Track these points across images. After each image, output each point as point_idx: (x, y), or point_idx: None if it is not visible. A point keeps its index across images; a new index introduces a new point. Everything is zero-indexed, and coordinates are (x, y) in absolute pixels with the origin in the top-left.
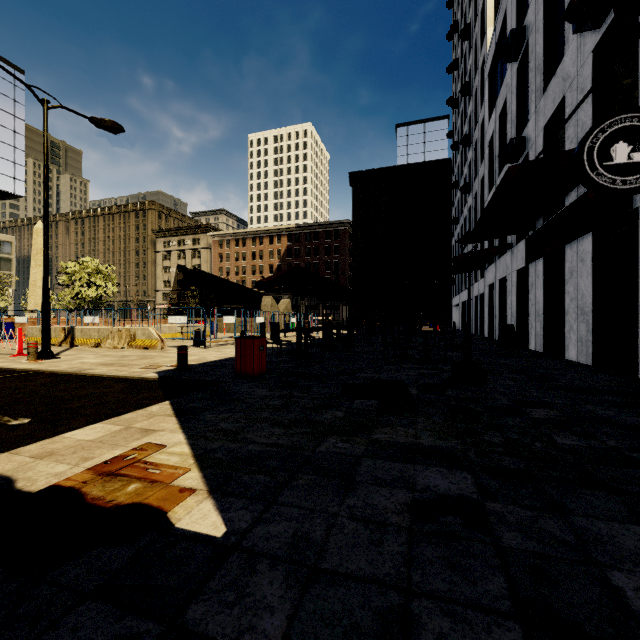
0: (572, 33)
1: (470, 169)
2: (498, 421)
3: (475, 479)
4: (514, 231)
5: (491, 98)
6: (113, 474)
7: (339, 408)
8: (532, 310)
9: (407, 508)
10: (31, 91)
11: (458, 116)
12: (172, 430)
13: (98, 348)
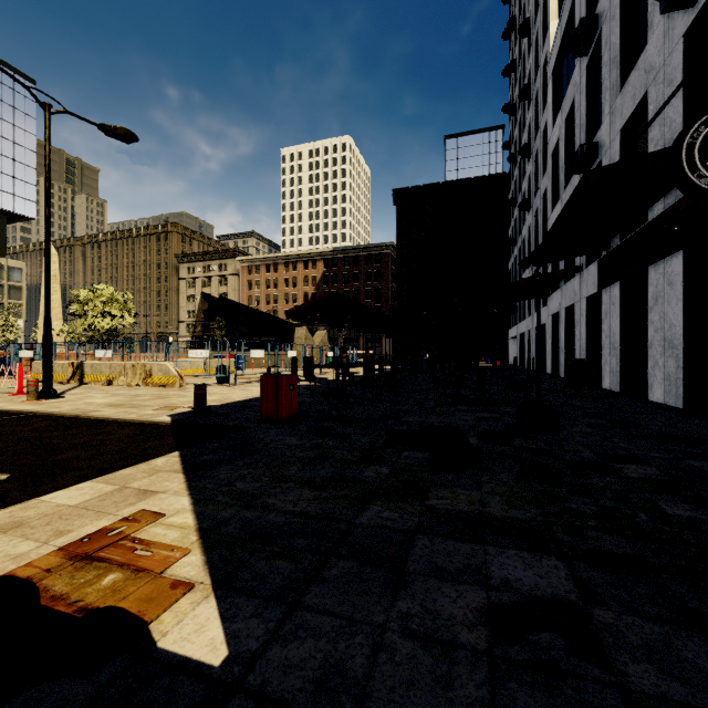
0: (660, 13)
1: (530, 183)
2: (584, 481)
3: (570, 569)
4: (585, 251)
5: (555, 101)
6: (89, 558)
7: (384, 462)
8: (606, 343)
9: (482, 618)
10: (31, 93)
11: (515, 124)
12: (176, 492)
13: (110, 386)
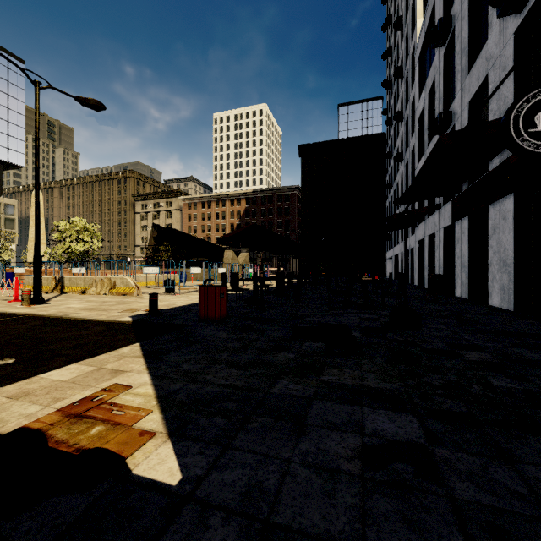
0: (496, 17)
1: (402, 141)
2: (436, 363)
3: (421, 423)
4: (442, 193)
5: (421, 79)
6: (80, 416)
7: (290, 350)
8: (458, 262)
9: (358, 454)
10: (25, 74)
11: (391, 96)
12: (139, 371)
13: (84, 295)
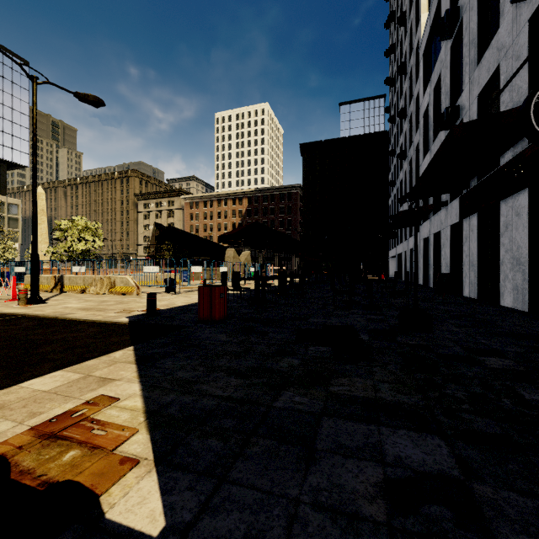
0: (510, 3)
1: (405, 139)
2: (455, 371)
3: (451, 448)
4: (450, 190)
5: (426, 75)
6: (54, 436)
7: (295, 355)
8: (466, 261)
9: (380, 491)
10: (22, 68)
11: (394, 93)
12: (129, 379)
13: (83, 294)
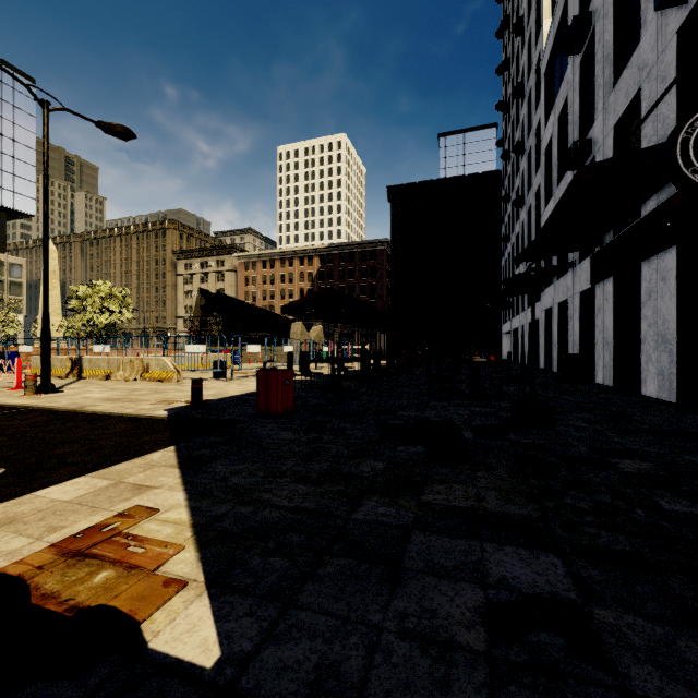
0: (653, 10)
1: (523, 180)
2: (580, 476)
3: (568, 567)
4: (578, 247)
5: (548, 99)
6: (81, 554)
7: (379, 457)
8: (599, 338)
9: (480, 617)
10: (29, 91)
11: (509, 122)
12: (171, 487)
13: (108, 380)
